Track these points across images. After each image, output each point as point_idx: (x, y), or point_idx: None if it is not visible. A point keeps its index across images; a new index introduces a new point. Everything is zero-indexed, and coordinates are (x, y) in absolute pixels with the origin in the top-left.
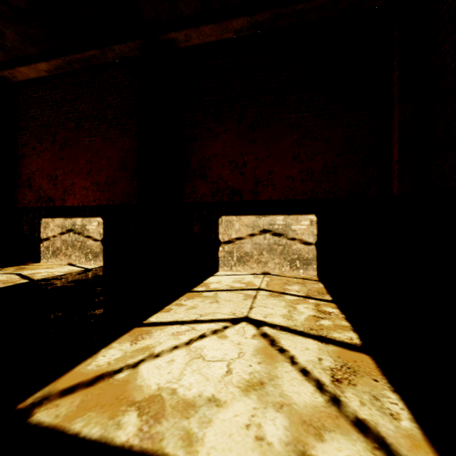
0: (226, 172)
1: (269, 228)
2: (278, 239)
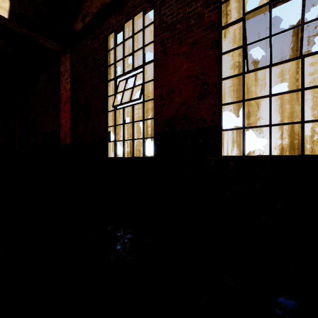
0: None
1: None
2: None
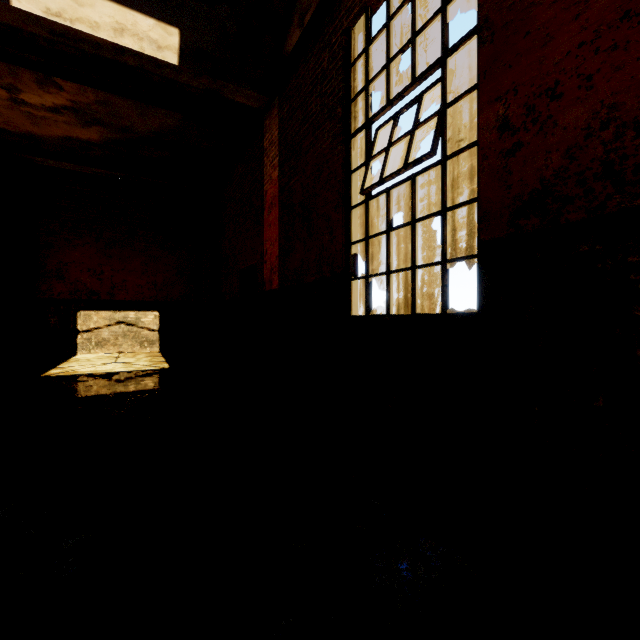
0: (85, 276)
1: (124, 320)
2: (131, 328)
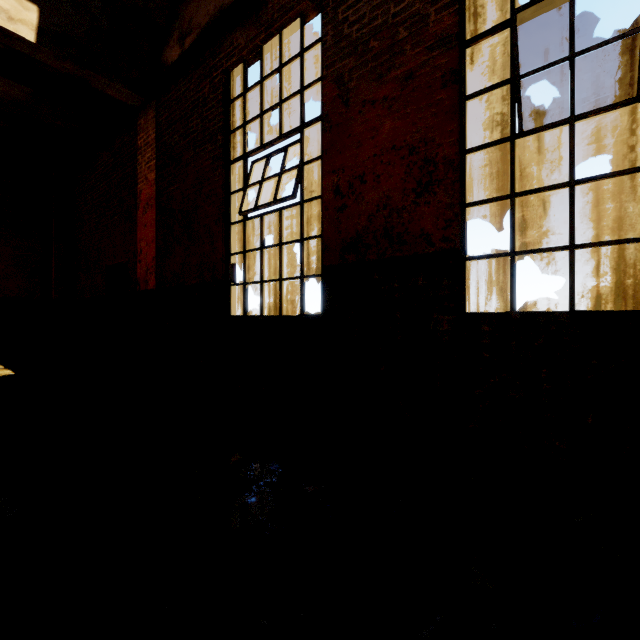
0: None
1: None
2: None
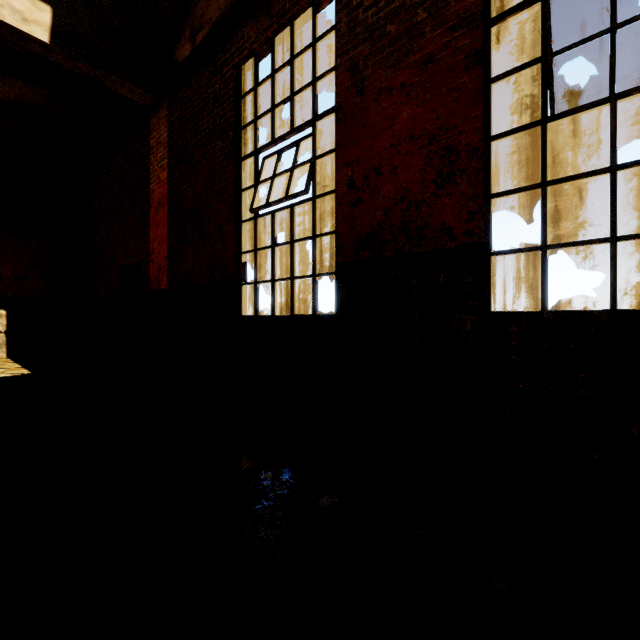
0: None
1: None
2: None
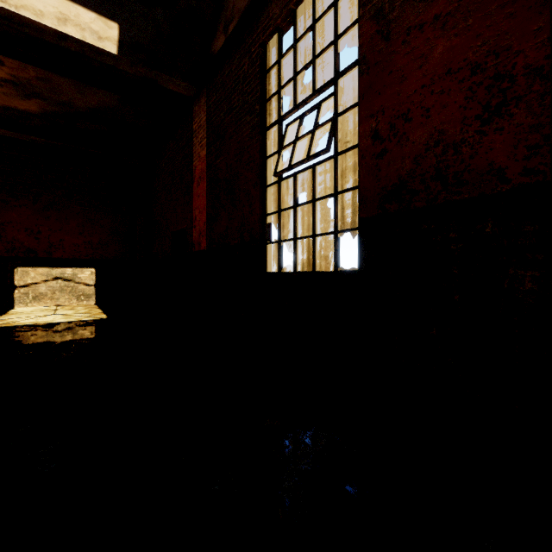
0: (23, 235)
1: (61, 276)
2: (68, 283)
